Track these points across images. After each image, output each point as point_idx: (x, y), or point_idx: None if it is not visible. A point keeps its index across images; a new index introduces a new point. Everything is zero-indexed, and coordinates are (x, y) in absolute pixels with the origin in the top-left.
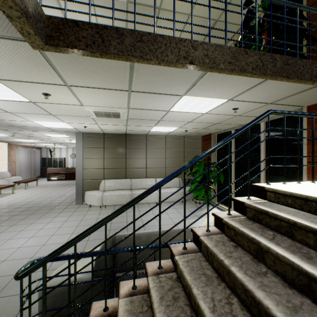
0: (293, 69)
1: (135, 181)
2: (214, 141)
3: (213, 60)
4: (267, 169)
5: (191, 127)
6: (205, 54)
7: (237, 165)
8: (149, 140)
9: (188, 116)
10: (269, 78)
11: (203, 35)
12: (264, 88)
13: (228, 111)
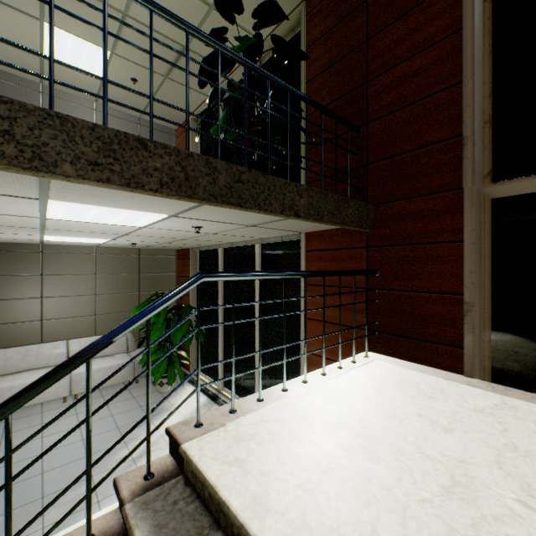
0: (252, 191)
1: (6, 354)
2: (195, 263)
3: (37, 149)
4: (264, 320)
5: (139, 240)
6: (4, 129)
7: (228, 309)
8: (50, 258)
9: (110, 228)
10: (207, 203)
11: (29, 73)
12: (222, 209)
13: (187, 227)
